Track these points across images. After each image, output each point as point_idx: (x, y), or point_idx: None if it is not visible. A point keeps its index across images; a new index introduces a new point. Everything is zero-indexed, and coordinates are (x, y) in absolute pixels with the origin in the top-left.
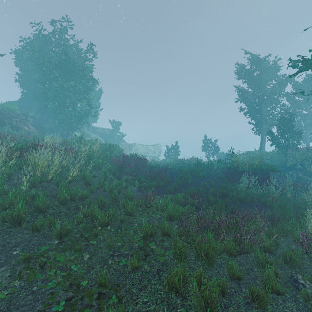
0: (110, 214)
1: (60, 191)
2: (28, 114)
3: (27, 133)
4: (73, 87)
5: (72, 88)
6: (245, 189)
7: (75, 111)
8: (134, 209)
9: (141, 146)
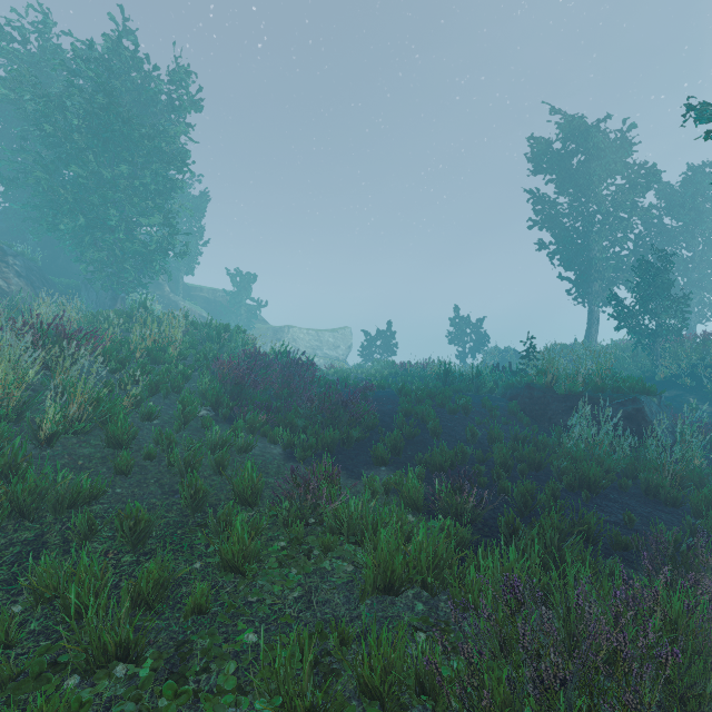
0: (152, 582)
1: None
2: (9, 248)
3: (2, 296)
4: (130, 179)
5: (125, 183)
6: (588, 447)
7: (132, 241)
8: (256, 548)
9: (303, 332)
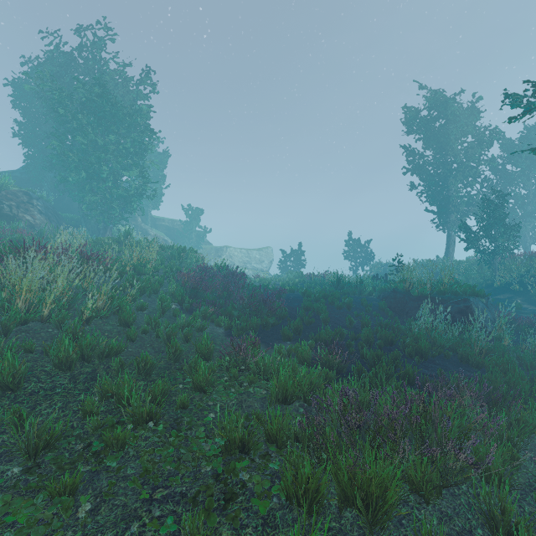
0: (159, 391)
1: (59, 342)
2: (33, 194)
3: (30, 228)
4: (116, 144)
5: (113, 147)
6: (427, 331)
7: (118, 188)
8: (211, 379)
9: (237, 251)
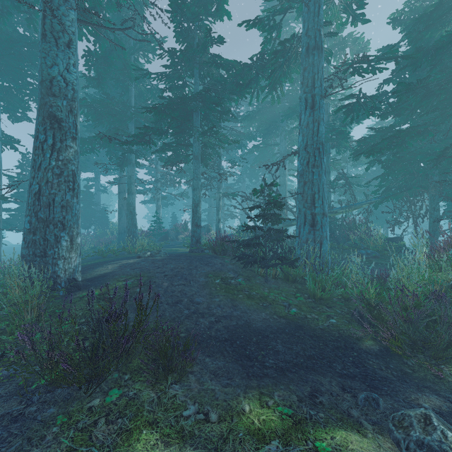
0: None
1: None
2: None
3: None
4: None
5: None
6: None
7: None
8: None
9: None
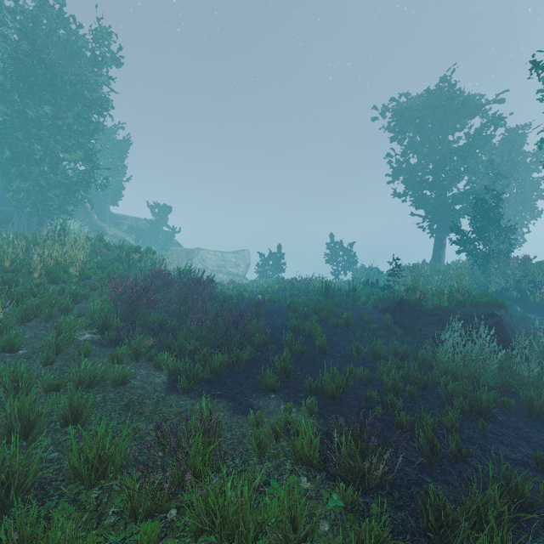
0: None
1: None
2: None
3: None
4: (55, 120)
5: (49, 122)
6: (465, 362)
7: (55, 173)
8: None
9: (211, 254)
